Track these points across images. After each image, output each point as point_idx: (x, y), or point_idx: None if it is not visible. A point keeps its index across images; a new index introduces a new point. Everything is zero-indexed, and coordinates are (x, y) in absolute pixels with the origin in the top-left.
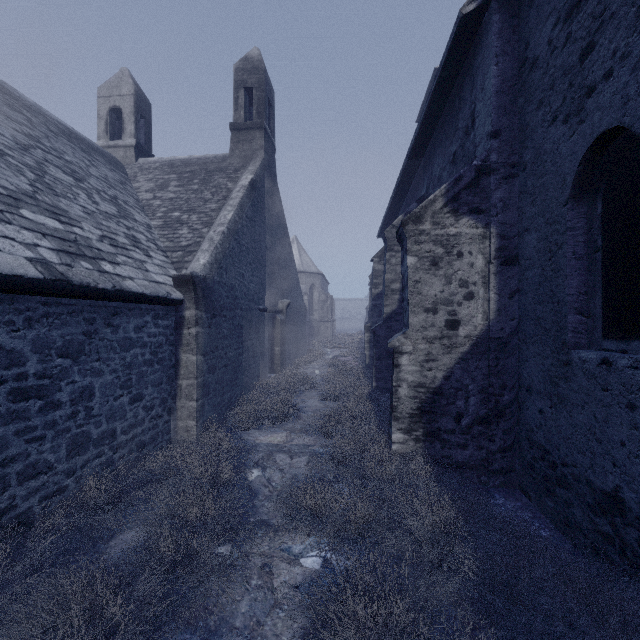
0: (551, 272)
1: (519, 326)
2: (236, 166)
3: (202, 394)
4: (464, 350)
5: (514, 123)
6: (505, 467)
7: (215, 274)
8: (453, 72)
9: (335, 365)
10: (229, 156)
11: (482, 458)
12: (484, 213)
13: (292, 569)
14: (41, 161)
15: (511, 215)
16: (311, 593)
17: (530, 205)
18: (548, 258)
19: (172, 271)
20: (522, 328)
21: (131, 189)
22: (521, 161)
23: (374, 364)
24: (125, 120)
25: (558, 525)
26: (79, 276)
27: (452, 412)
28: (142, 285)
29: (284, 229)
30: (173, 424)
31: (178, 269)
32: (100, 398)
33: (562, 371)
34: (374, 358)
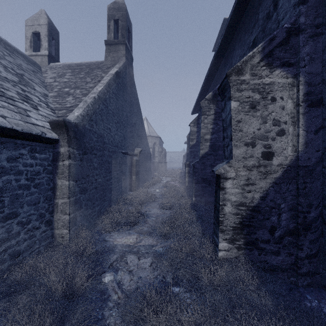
0: None
1: (324, 156)
2: (108, 66)
3: (74, 209)
4: (277, 176)
5: None
6: (311, 270)
7: (86, 124)
8: None
9: (168, 186)
10: (104, 60)
11: (291, 263)
12: (293, 66)
13: None
14: None
15: (316, 66)
16: None
17: None
18: None
19: None
20: None
21: (40, 76)
22: None
23: (194, 186)
24: (42, 39)
25: None
26: None
27: (267, 226)
28: (14, 123)
29: (138, 107)
30: (51, 232)
31: None
32: None
33: None
34: (194, 182)
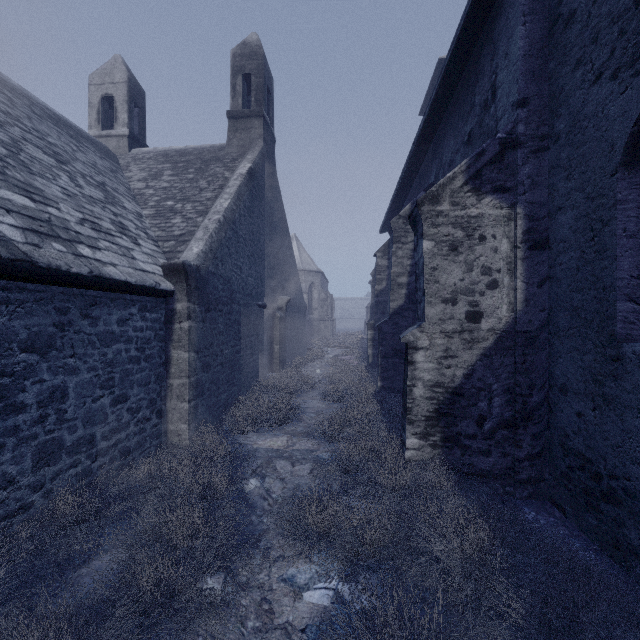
0: (594, 254)
1: (550, 318)
2: (234, 155)
3: (195, 395)
4: (487, 345)
5: (544, 90)
6: (534, 476)
7: (210, 264)
8: (469, 43)
9: (336, 364)
10: (226, 145)
11: (507, 466)
12: (509, 192)
13: (296, 605)
14: (18, 139)
15: (540, 193)
16: (320, 639)
17: (565, 180)
18: (590, 238)
19: (163, 261)
20: (554, 320)
21: (122, 178)
22: (552, 132)
23: (379, 362)
24: (118, 109)
25: (604, 546)
26: (47, 258)
27: (473, 415)
28: (126, 273)
29: (284, 223)
30: (163, 427)
31: (170, 259)
32: (75, 399)
33: (609, 368)
34: (379, 356)
